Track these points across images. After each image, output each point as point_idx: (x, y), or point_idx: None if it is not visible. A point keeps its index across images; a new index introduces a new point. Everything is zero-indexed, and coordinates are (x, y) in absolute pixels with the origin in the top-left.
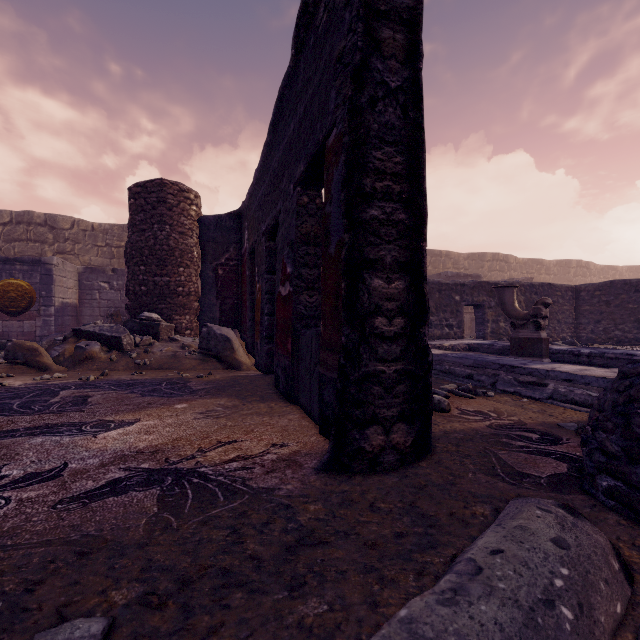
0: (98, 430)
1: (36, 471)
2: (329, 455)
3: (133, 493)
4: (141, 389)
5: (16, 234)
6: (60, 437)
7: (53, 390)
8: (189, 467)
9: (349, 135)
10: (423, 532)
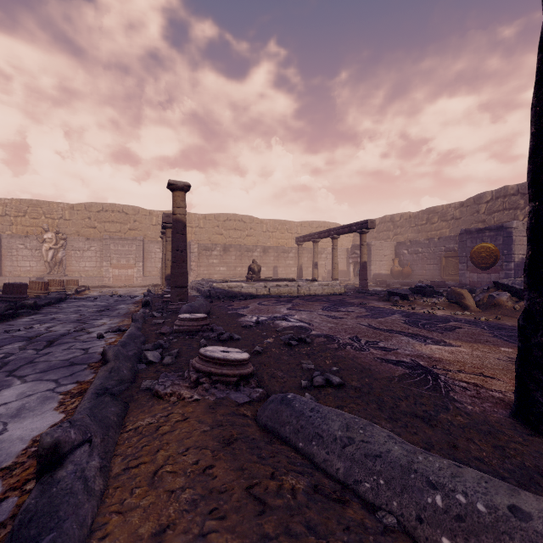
0: (431, 343)
1: (386, 347)
2: (516, 405)
3: (399, 367)
4: (501, 332)
5: (495, 207)
6: (412, 340)
7: (449, 320)
8: (437, 372)
9: (538, 105)
10: (502, 475)
